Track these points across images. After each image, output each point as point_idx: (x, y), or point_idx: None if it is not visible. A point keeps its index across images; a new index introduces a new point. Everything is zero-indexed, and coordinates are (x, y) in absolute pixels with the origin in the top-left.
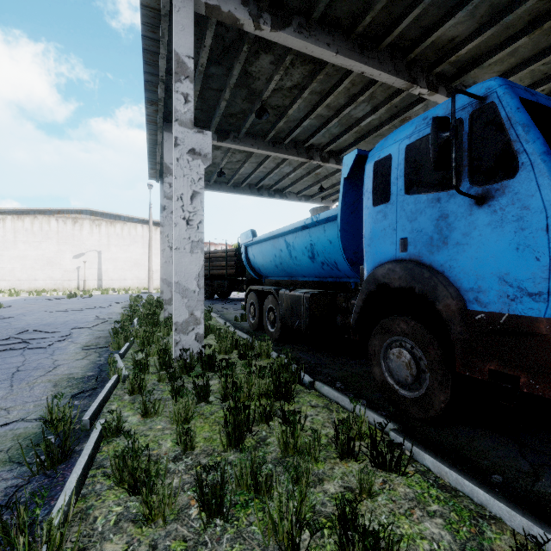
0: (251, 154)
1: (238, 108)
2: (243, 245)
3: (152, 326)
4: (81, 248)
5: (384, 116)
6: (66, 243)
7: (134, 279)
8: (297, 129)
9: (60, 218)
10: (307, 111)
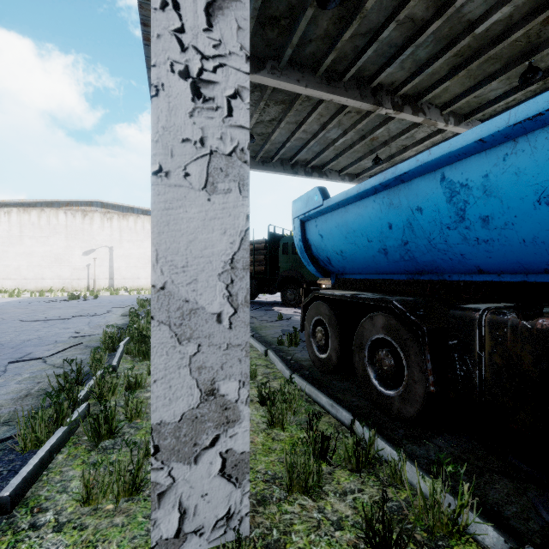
0: (292, 105)
1: (283, 1)
2: (297, 220)
3: (145, 358)
4: (91, 244)
5: (518, 13)
6: (75, 238)
7: (148, 278)
8: (369, 48)
9: (69, 210)
10: (393, 8)
